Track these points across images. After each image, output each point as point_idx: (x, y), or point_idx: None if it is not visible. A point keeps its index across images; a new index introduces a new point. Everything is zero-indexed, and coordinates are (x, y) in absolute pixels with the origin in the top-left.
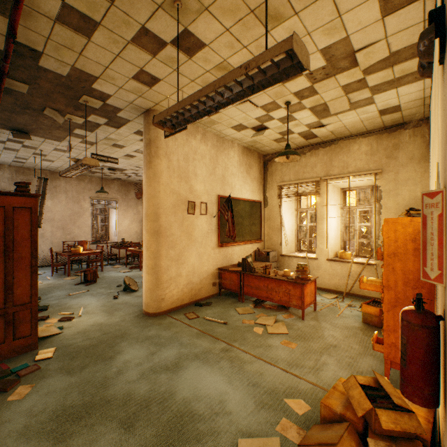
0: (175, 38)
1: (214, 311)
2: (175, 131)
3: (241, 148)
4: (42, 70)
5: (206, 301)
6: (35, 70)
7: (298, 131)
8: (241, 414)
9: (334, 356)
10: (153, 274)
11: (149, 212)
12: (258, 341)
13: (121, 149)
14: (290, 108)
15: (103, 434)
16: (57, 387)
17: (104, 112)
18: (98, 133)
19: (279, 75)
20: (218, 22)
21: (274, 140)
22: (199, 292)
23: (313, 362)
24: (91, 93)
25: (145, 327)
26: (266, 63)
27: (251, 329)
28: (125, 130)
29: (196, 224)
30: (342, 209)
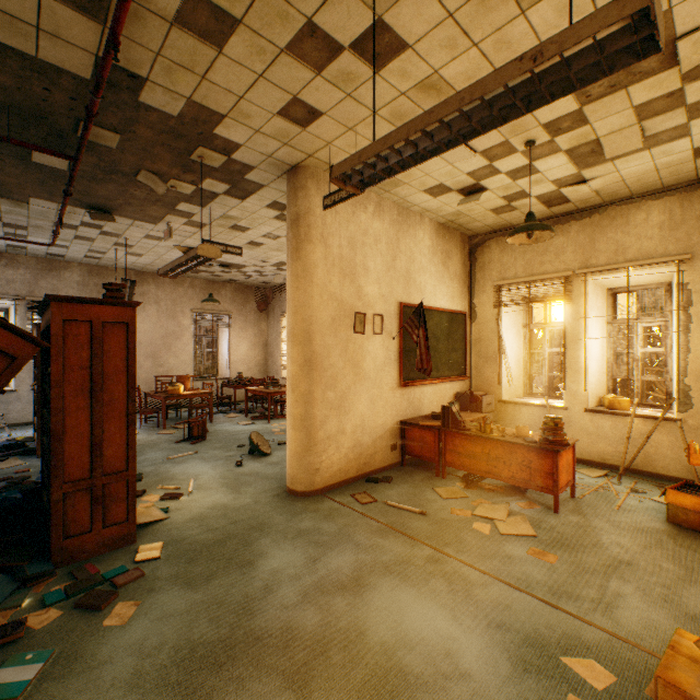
0: (358, 38)
1: (400, 491)
2: (342, 198)
3: (434, 225)
4: (143, 109)
5: (382, 474)
6: (133, 109)
7: (537, 193)
8: (489, 680)
9: (633, 582)
10: (302, 429)
11: (297, 330)
12: (486, 548)
13: (244, 232)
14: (531, 152)
15: (261, 697)
16: (175, 609)
17: (226, 173)
18: (212, 209)
19: (590, 71)
20: (438, 2)
21: (491, 210)
22: (371, 459)
23: (597, 590)
24: (211, 142)
25: (294, 514)
26: (576, 45)
27: (469, 525)
28: (253, 203)
29: (367, 349)
30: (610, 324)
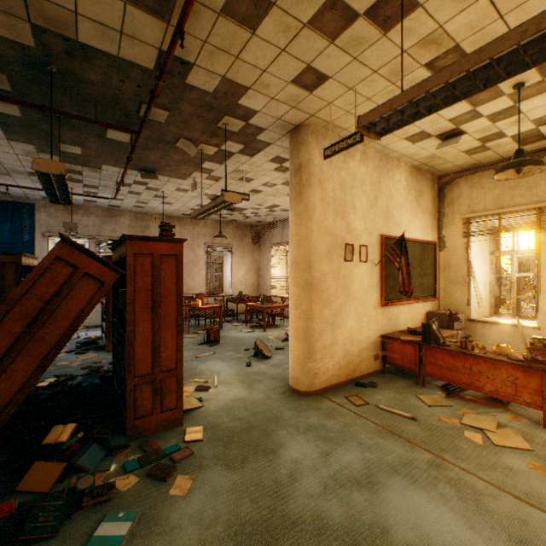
0: (373, 4)
1: (386, 396)
2: (342, 148)
3: (409, 168)
4: (187, 89)
5: (367, 380)
6: (180, 90)
7: (514, 133)
8: None
9: None
10: (304, 340)
11: (299, 259)
12: (483, 457)
13: (248, 183)
14: (517, 94)
15: None
16: (221, 486)
17: (242, 135)
18: (227, 165)
19: None
20: None
21: (464, 152)
22: (358, 367)
23: None
24: (234, 111)
25: (300, 410)
26: None
27: (461, 433)
28: (260, 158)
29: (354, 275)
30: None
